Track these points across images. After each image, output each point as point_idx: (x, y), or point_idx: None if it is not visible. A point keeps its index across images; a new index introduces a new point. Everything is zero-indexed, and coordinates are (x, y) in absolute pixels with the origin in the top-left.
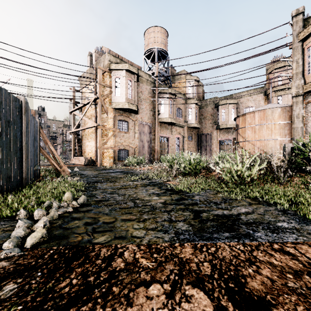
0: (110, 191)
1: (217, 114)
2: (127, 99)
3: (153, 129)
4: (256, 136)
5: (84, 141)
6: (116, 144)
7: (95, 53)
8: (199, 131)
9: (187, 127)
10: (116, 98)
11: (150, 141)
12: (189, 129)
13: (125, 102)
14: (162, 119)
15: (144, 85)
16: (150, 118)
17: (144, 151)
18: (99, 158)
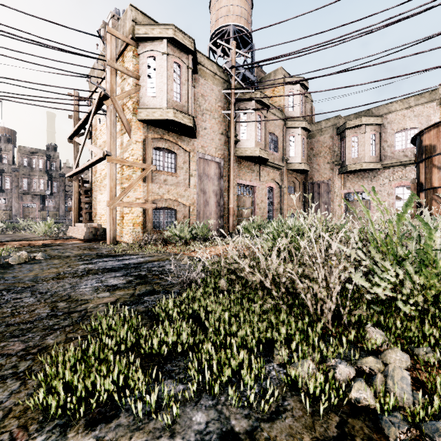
0: None
1: (342, 146)
2: (170, 103)
3: (226, 170)
4: None
5: (95, 193)
6: (149, 197)
7: (113, 20)
8: (307, 179)
9: (286, 169)
10: (148, 101)
11: (220, 192)
12: (290, 174)
13: (166, 107)
14: (242, 151)
15: (207, 83)
16: (221, 148)
17: (208, 212)
18: (109, 227)
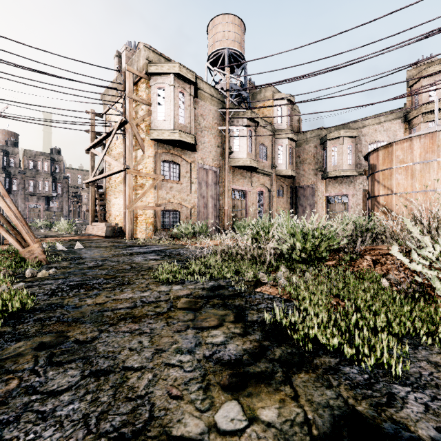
0: (76, 337)
1: (324, 154)
2: (176, 125)
3: (222, 177)
4: (415, 184)
5: (109, 196)
6: (159, 201)
7: (126, 52)
8: (295, 183)
9: (275, 175)
10: (158, 123)
11: (216, 196)
12: (278, 179)
13: (173, 129)
14: (235, 161)
15: (206, 104)
16: (217, 159)
17: (206, 213)
18: (128, 225)
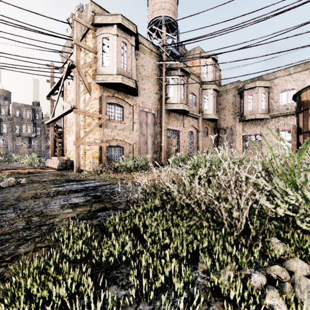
0: None
1: (241, 102)
2: (119, 71)
3: (159, 119)
4: None
5: (66, 135)
6: (104, 138)
7: (78, 12)
8: (217, 125)
9: (202, 118)
10: (103, 69)
11: (155, 135)
12: (204, 122)
13: (116, 73)
14: (171, 105)
15: (146, 57)
16: (155, 103)
17: (146, 149)
18: (75, 159)
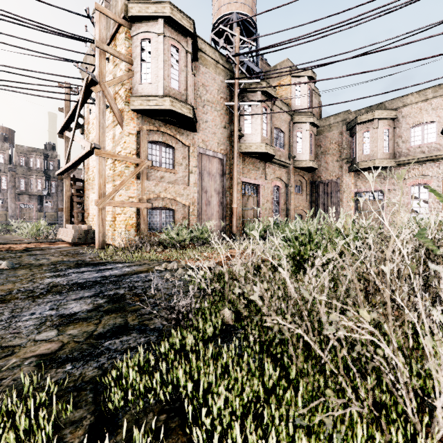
0: None
1: (352, 142)
2: (167, 90)
3: (230, 167)
4: None
5: (88, 191)
6: (144, 196)
7: (106, 3)
8: (315, 177)
9: (293, 167)
10: (142, 88)
11: (222, 191)
12: (296, 173)
13: (162, 94)
14: (247, 146)
15: (209, 72)
16: (223, 143)
17: (209, 212)
18: (98, 229)
